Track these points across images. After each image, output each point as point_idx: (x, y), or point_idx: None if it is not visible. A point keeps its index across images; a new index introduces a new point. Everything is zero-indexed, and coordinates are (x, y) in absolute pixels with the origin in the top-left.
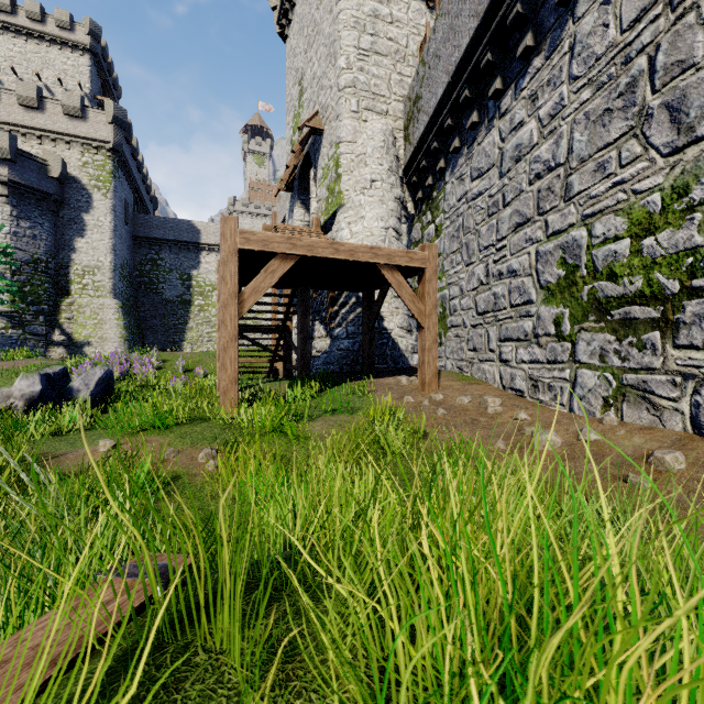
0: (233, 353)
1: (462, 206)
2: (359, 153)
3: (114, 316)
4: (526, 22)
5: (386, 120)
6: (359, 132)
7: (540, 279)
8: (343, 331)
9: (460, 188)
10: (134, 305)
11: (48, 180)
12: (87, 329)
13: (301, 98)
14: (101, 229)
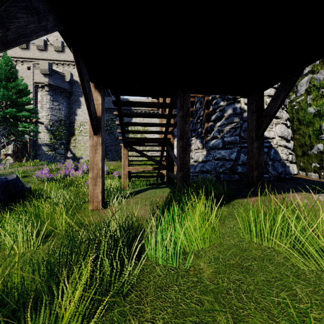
0: None
1: None
2: None
3: None
4: None
5: None
6: None
7: None
8: (219, 142)
9: None
10: None
11: (65, 83)
12: (81, 151)
13: None
14: None
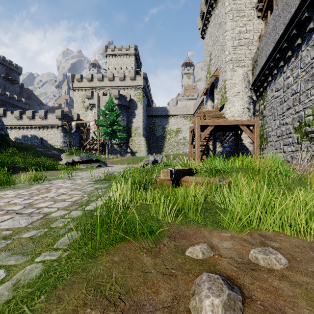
0: (199, 150)
1: (272, 100)
2: (233, 83)
3: (143, 143)
4: (288, 48)
5: (244, 68)
6: (233, 75)
7: (293, 126)
8: (227, 145)
9: (271, 93)
10: (148, 139)
11: (126, 102)
12: (136, 147)
13: (210, 62)
14: (140, 114)
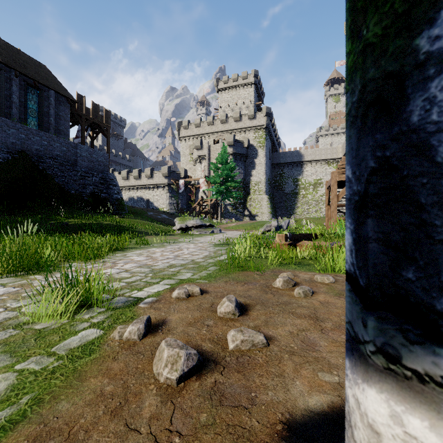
0: (335, 213)
1: None
2: None
3: (266, 203)
4: None
5: None
6: None
7: None
8: None
9: None
10: (272, 197)
11: (243, 149)
12: (256, 209)
13: None
14: (261, 164)
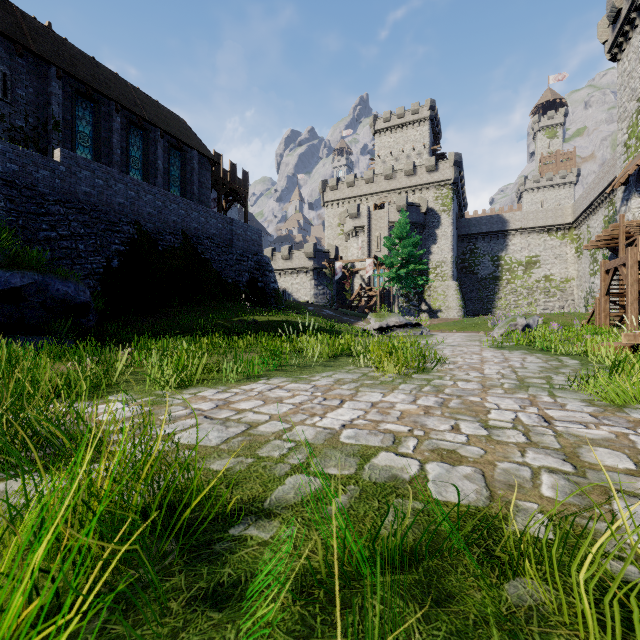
0: (635, 306)
1: None
2: None
3: (454, 292)
4: None
5: None
6: None
7: None
8: None
9: None
10: (460, 284)
11: (420, 215)
12: (439, 302)
13: (639, 113)
14: (445, 237)
